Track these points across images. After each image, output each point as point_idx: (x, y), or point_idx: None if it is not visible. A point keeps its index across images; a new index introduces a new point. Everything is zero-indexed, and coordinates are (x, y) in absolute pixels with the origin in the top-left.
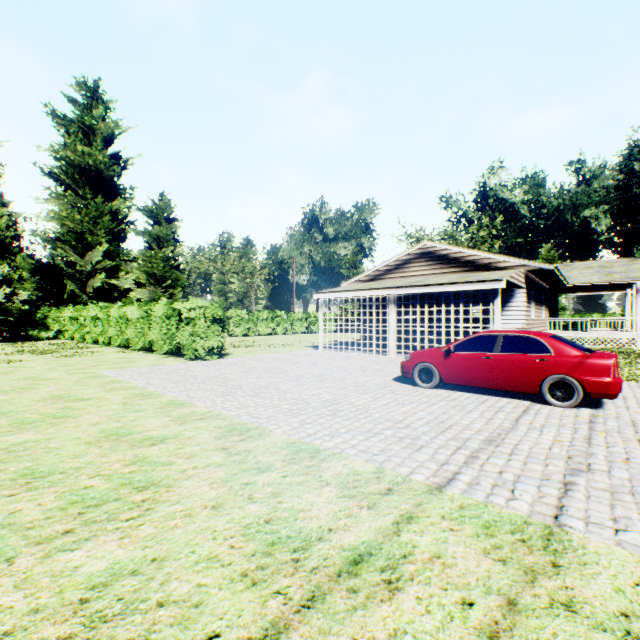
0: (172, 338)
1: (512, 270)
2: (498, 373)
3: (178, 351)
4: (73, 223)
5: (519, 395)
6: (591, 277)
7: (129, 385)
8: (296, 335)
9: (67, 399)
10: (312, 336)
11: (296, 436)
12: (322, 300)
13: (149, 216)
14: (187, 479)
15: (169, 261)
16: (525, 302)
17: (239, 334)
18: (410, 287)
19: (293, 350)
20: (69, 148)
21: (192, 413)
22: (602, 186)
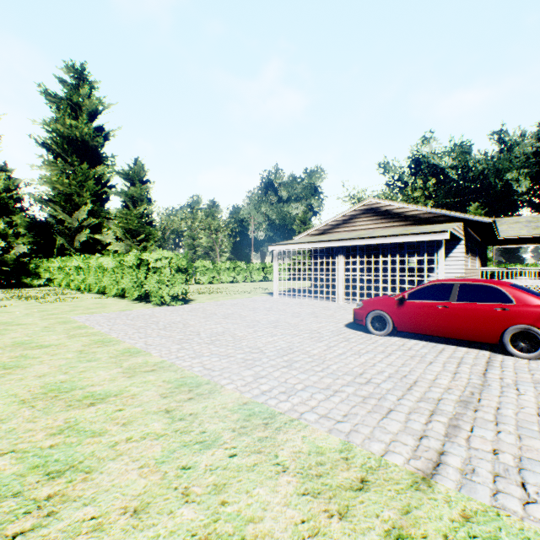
0: (141, 286)
1: (452, 223)
2: (455, 322)
3: (147, 297)
4: (62, 186)
5: (475, 344)
6: (520, 231)
7: (93, 331)
8: (254, 283)
9: (27, 346)
10: (268, 284)
11: (249, 394)
12: (277, 251)
13: (125, 178)
14: (114, 459)
15: (143, 218)
16: (464, 253)
17: (205, 282)
18: (358, 239)
19: (251, 296)
20: (59, 122)
21: (144, 363)
22: (522, 152)
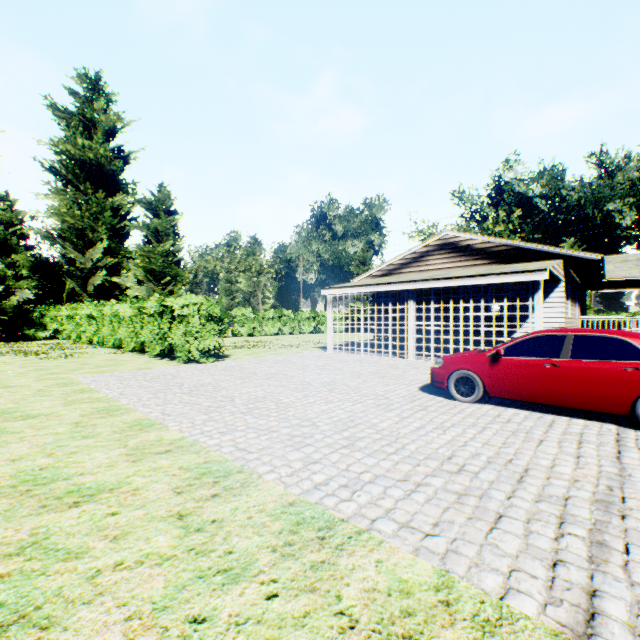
0: (164, 338)
1: (549, 261)
2: (569, 386)
3: (171, 353)
4: (73, 219)
5: (593, 414)
6: (630, 271)
7: (98, 396)
8: (303, 335)
9: (8, 416)
10: (320, 336)
11: (297, 489)
12: (331, 296)
13: (147, 209)
14: (90, 602)
15: (168, 256)
16: (564, 298)
17: (244, 334)
18: (432, 280)
19: (299, 351)
20: (69, 141)
21: (157, 441)
22: (626, 178)
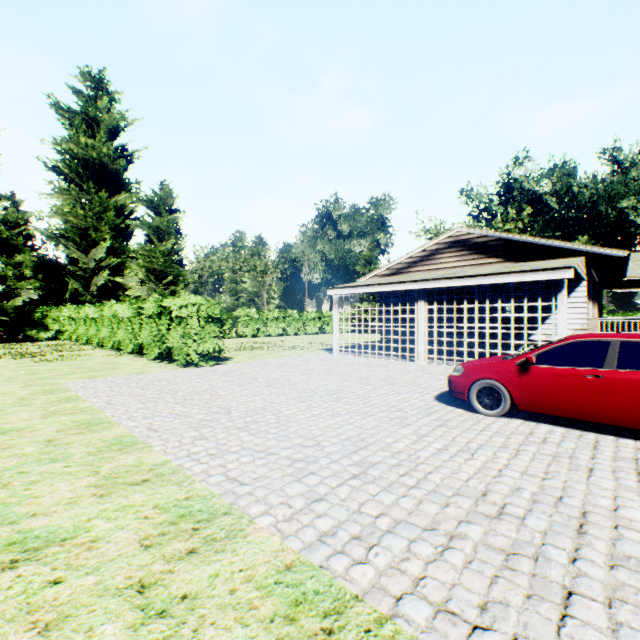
0: (163, 340)
1: (570, 258)
2: (615, 400)
3: (170, 355)
4: (76, 219)
5: None
6: None
7: (82, 405)
8: (308, 336)
9: None
10: (326, 337)
11: (297, 542)
12: (337, 296)
13: (149, 207)
14: None
15: (170, 255)
16: (585, 297)
17: (248, 335)
18: (445, 279)
19: (304, 354)
20: (72, 140)
21: (135, 467)
22: None
